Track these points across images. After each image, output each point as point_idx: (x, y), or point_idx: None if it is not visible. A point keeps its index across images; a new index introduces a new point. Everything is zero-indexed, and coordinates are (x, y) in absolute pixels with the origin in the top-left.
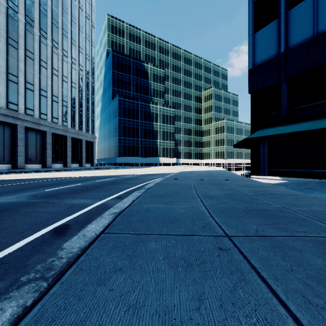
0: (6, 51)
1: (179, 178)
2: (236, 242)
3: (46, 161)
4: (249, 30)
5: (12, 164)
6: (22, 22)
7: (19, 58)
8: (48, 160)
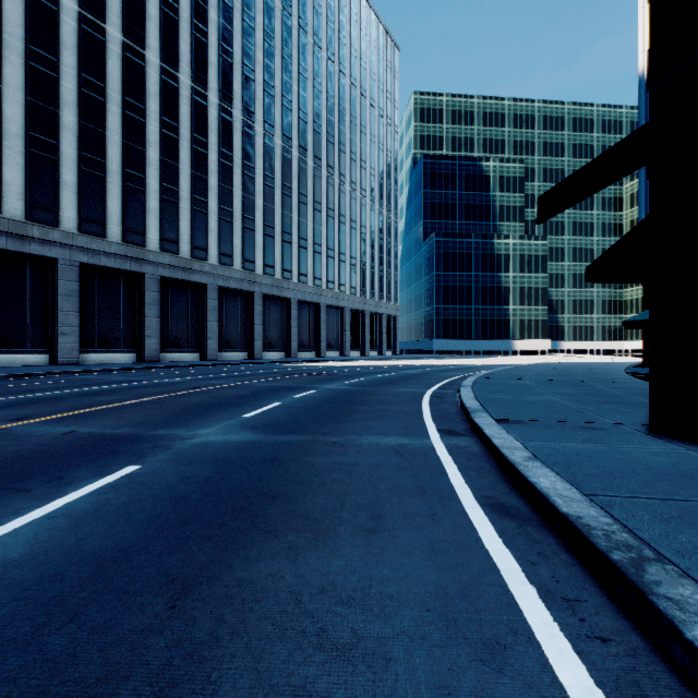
0: (313, 218)
1: (530, 367)
2: (531, 377)
3: (344, 348)
4: (640, 175)
5: (315, 351)
6: (324, 176)
7: (322, 222)
8: (346, 346)
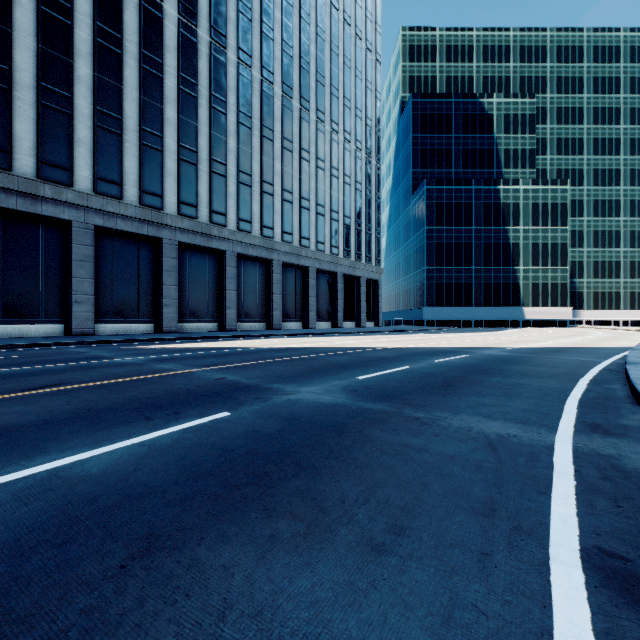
0: (260, 148)
1: None
2: None
3: (308, 318)
4: None
5: (266, 322)
6: (278, 96)
7: (275, 154)
8: (310, 316)
